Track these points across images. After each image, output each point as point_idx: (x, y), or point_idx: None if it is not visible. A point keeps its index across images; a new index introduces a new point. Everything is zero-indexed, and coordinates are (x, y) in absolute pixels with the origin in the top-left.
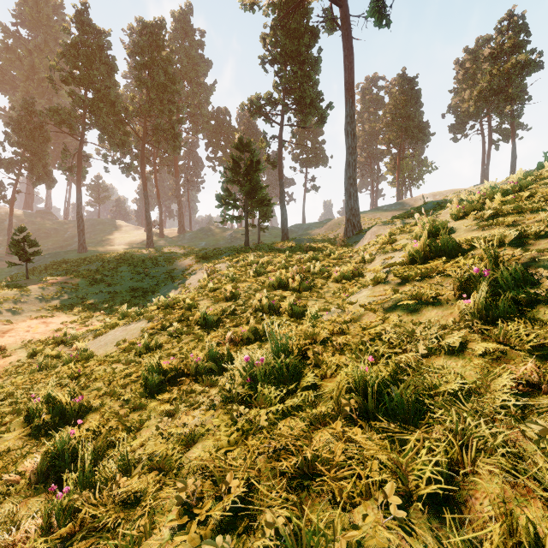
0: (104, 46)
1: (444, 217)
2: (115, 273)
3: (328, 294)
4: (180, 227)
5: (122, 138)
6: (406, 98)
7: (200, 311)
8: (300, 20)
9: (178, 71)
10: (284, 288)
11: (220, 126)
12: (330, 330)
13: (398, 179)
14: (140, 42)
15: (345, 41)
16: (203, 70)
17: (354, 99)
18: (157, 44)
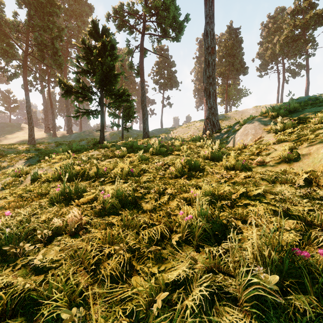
0: None
1: None
2: None
3: None
4: (68, 129)
5: (3, 47)
6: (233, 42)
7: None
8: None
9: (66, 9)
10: None
11: None
12: None
13: (226, 99)
14: None
15: None
16: (86, 11)
17: None
18: None
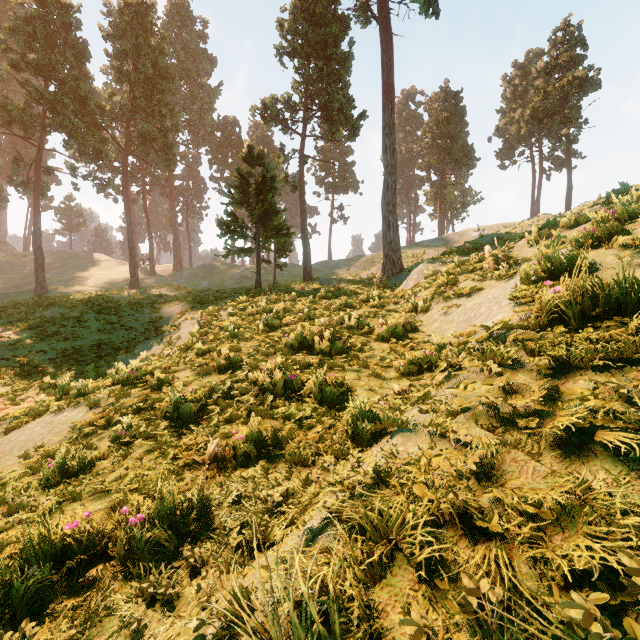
0: (70, 25)
1: (520, 251)
2: (77, 323)
3: (374, 360)
4: (176, 263)
5: (96, 146)
6: (449, 116)
7: (171, 395)
8: (327, 5)
9: (173, 67)
10: (308, 351)
11: (227, 139)
12: (433, 508)
13: (440, 210)
14: (121, 23)
15: (383, 32)
16: (205, 68)
17: (393, 106)
18: (143, 28)
